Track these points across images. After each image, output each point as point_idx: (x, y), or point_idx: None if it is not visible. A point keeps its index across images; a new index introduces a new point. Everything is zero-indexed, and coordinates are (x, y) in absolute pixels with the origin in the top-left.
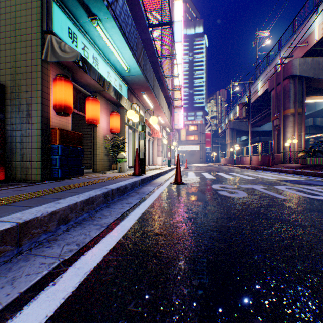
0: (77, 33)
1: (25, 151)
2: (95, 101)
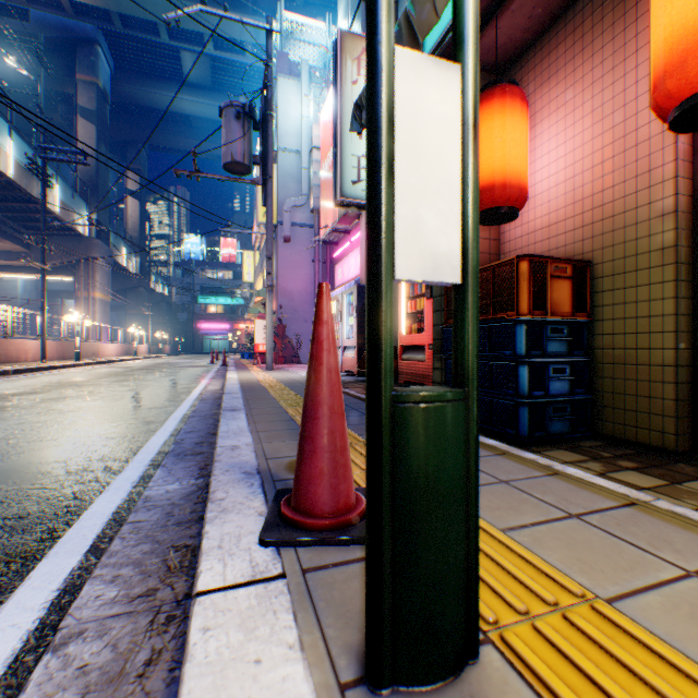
0: None
1: None
2: None
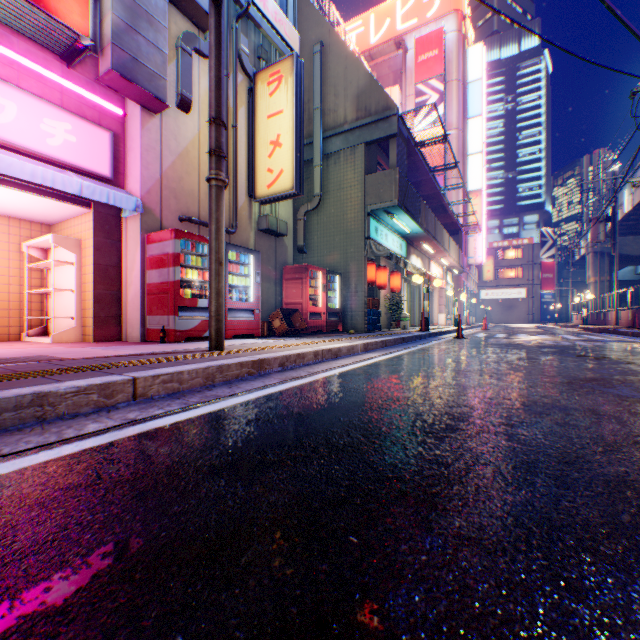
0: (378, 226)
1: (353, 314)
2: (384, 269)
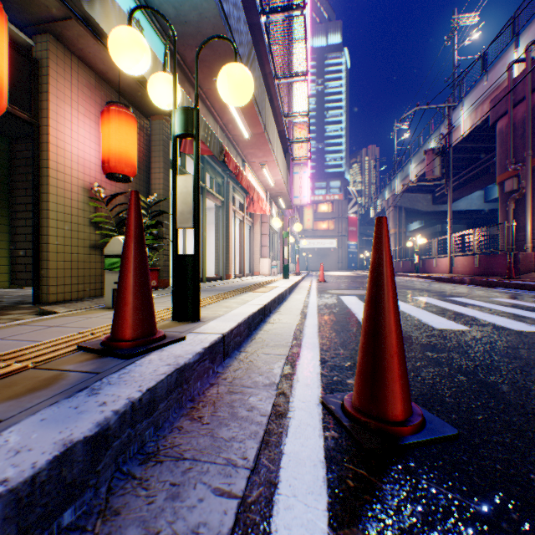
0: None
1: None
2: None
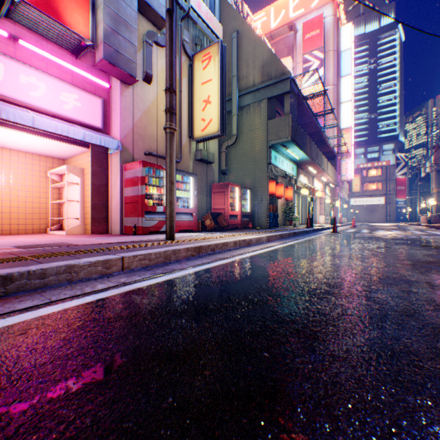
0: (276, 155)
1: (259, 216)
2: (281, 185)
